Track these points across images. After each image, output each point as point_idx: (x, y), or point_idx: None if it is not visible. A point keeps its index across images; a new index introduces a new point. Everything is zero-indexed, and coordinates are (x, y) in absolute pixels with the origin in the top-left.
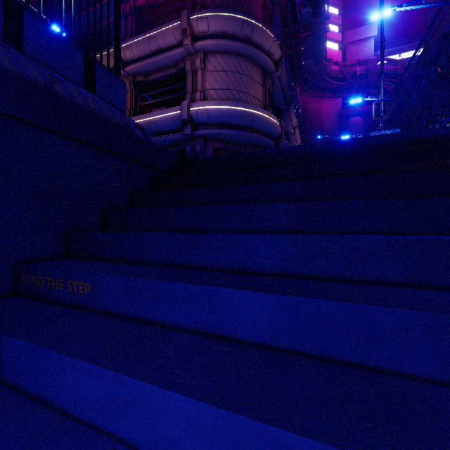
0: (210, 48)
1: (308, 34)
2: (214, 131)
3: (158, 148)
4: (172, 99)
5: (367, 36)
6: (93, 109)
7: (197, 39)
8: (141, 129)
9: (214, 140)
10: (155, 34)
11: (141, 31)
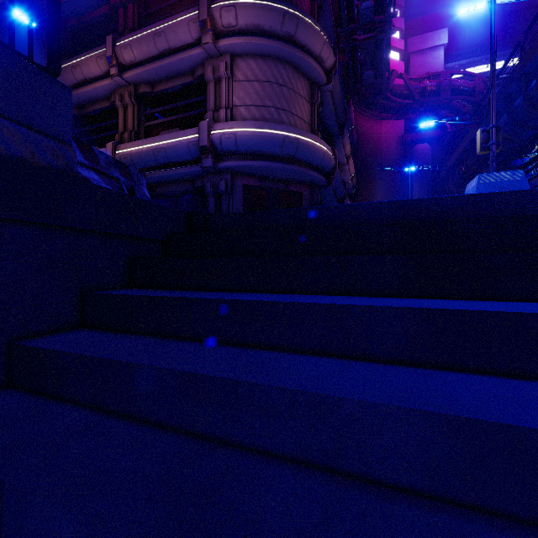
0: (239, 48)
1: (368, 36)
2: (244, 163)
3: (142, 203)
4: (188, 118)
5: (435, 45)
6: None
7: (221, 36)
8: (122, 167)
9: (245, 174)
10: (163, 27)
11: (146, 25)
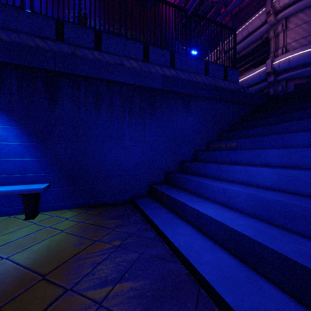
0: (291, 12)
1: None
2: (294, 72)
3: (254, 95)
4: (258, 61)
5: None
6: (227, 86)
7: (279, 12)
8: (243, 88)
9: (295, 78)
10: (246, 25)
11: (236, 27)
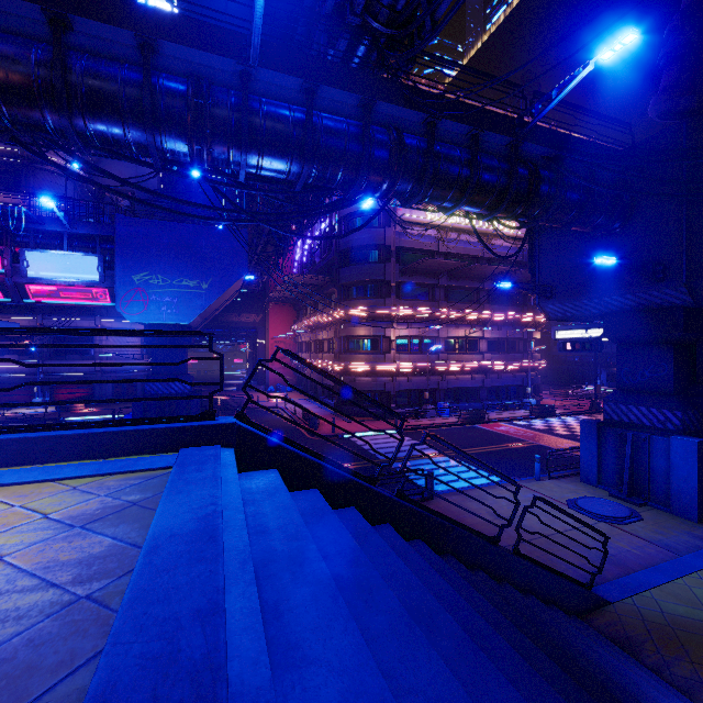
0: None
1: None
2: None
3: None
4: None
5: None
6: None
7: None
8: None
9: None
10: None
11: None
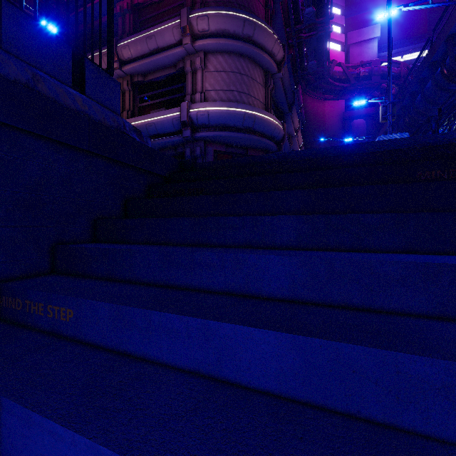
0: (211, 47)
1: (311, 34)
2: (214, 133)
3: (155, 152)
4: (171, 100)
5: (370, 38)
6: (83, 110)
7: (197, 38)
8: (137, 132)
9: (215, 142)
10: (154, 32)
11: (139, 29)
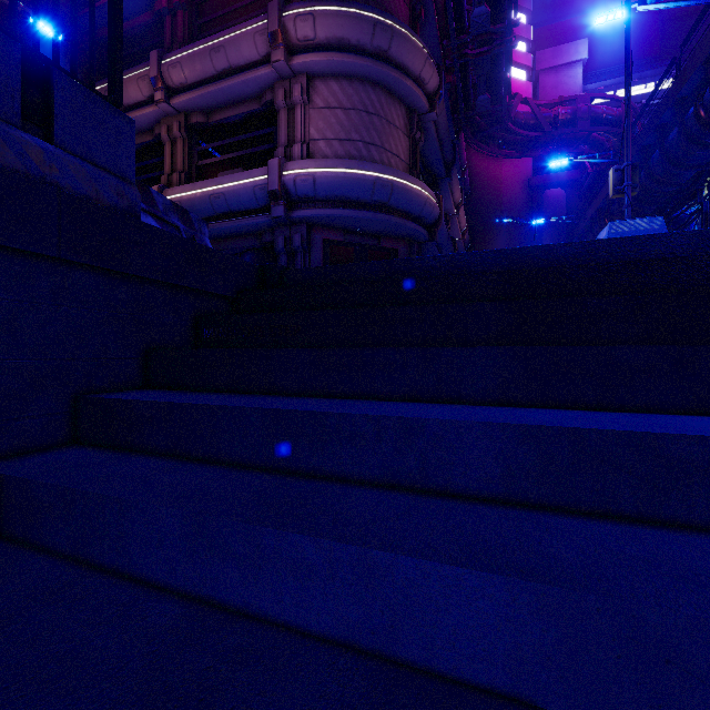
0: (318, 67)
1: (482, 50)
2: (324, 211)
3: (209, 252)
4: (253, 155)
5: (572, 60)
6: (46, 175)
7: (295, 52)
8: (181, 213)
9: (326, 227)
10: (223, 41)
11: (200, 37)
